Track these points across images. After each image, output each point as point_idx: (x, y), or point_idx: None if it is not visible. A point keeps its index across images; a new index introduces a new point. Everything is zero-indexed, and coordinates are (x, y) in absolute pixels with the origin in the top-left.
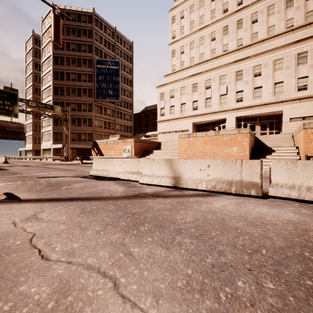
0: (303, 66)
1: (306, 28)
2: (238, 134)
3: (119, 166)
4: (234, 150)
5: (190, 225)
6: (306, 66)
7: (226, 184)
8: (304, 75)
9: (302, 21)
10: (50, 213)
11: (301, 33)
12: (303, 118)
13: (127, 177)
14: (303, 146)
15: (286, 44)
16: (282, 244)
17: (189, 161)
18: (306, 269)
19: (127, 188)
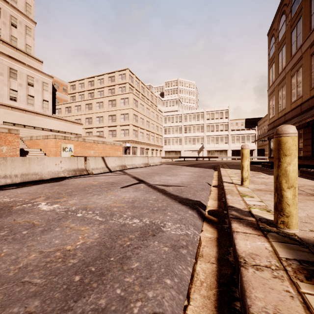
0: (15, 81)
1: (13, 49)
2: (9, 133)
3: (54, 165)
4: (5, 149)
5: (153, 172)
6: (17, 83)
7: (121, 166)
8: (15, 88)
9: (8, 39)
10: (154, 177)
11: (10, 50)
12: (14, 124)
13: (73, 174)
14: (55, 150)
15: (1, 51)
16: (156, 170)
17: (110, 158)
18: (162, 170)
19: (107, 176)
